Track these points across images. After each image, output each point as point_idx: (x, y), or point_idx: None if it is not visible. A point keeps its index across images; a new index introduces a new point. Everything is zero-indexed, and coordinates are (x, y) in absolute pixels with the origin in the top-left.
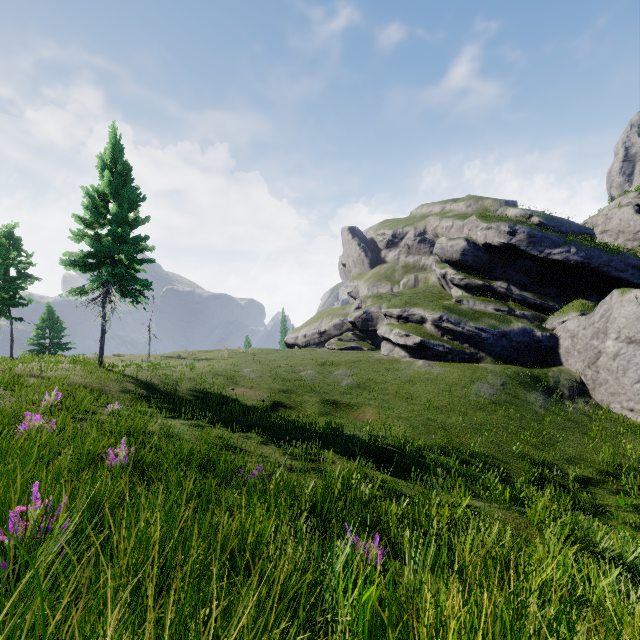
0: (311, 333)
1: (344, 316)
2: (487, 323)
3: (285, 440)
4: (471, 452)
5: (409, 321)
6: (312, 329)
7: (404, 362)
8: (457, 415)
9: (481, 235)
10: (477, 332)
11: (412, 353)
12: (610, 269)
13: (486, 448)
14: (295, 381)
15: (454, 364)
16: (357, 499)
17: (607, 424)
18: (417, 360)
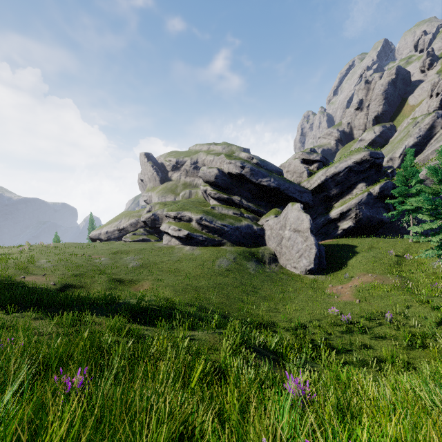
0: (112, 230)
1: (138, 217)
2: (228, 221)
3: (62, 313)
4: (209, 302)
5: (182, 220)
6: (113, 227)
7: (177, 248)
8: (206, 280)
9: (226, 167)
10: (222, 227)
11: (183, 242)
12: (289, 192)
13: (220, 298)
14: (89, 267)
15: (208, 248)
16: (98, 347)
17: (284, 276)
18: (186, 246)
